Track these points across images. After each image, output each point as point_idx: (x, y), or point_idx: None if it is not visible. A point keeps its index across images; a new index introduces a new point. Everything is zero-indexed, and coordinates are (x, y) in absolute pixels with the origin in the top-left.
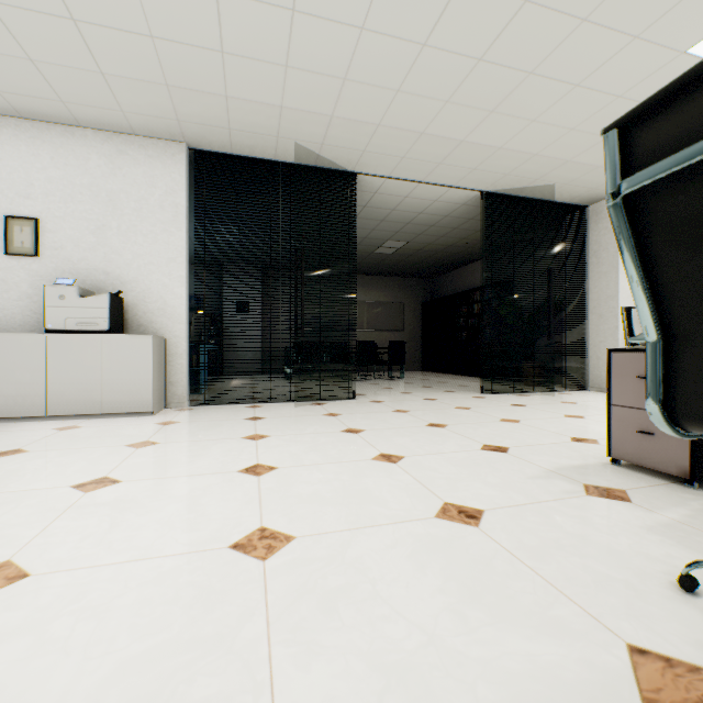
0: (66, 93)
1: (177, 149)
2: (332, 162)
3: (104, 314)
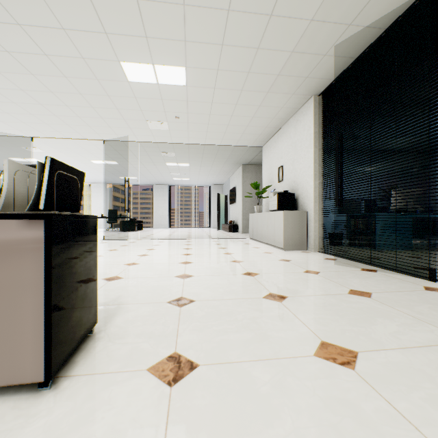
0: (269, 116)
1: (310, 103)
2: (387, 14)
3: (276, 202)
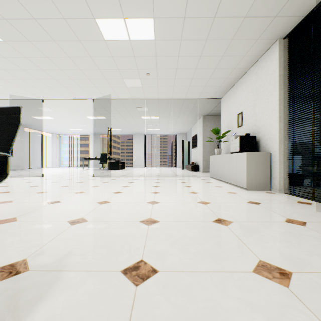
0: (230, 67)
1: (275, 47)
2: None
3: (238, 145)
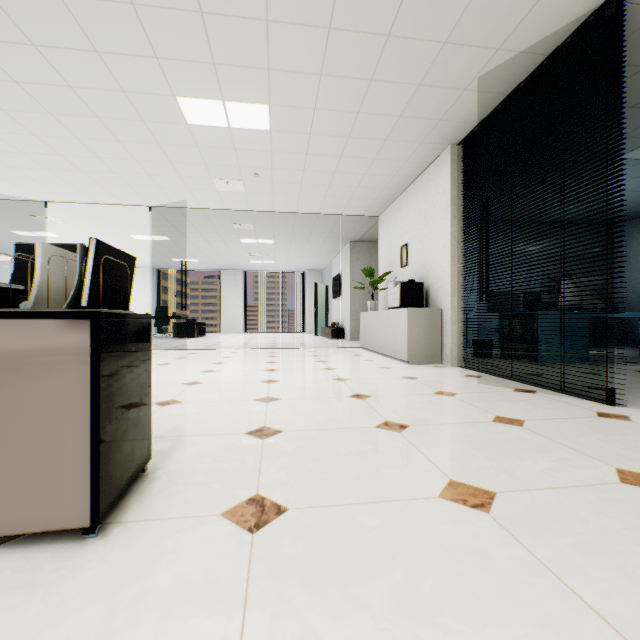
0: (388, 173)
1: (446, 155)
2: (549, 35)
3: (398, 296)
